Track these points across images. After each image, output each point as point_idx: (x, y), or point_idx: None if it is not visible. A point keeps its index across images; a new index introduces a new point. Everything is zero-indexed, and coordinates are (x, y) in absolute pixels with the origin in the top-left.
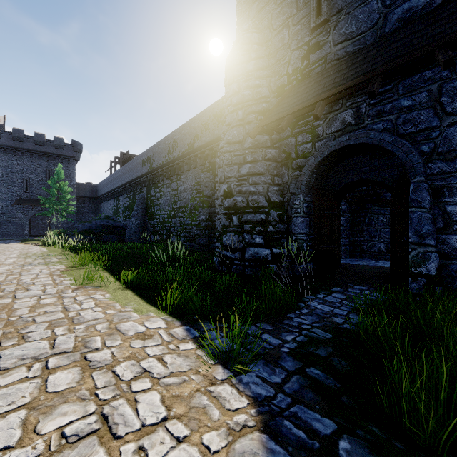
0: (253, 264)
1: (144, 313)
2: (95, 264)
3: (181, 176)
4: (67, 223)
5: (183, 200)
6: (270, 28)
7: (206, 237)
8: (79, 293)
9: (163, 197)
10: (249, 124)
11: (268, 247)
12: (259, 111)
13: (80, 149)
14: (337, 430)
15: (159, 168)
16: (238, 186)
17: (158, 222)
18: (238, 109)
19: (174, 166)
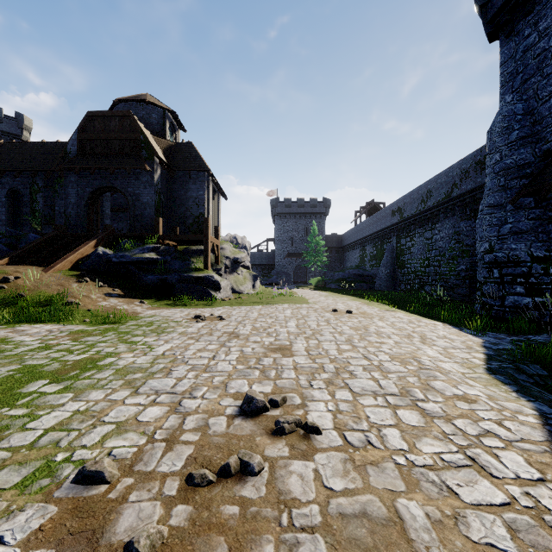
0: (512, 310)
1: (429, 320)
2: (380, 302)
3: (435, 224)
4: (319, 272)
5: (438, 249)
6: (536, 98)
7: (466, 287)
8: (389, 311)
9: (415, 246)
10: (510, 189)
11: (530, 296)
12: (521, 177)
13: (329, 205)
14: (511, 345)
15: (411, 217)
16: (498, 243)
17: (409, 271)
18: (498, 176)
19: (428, 216)
